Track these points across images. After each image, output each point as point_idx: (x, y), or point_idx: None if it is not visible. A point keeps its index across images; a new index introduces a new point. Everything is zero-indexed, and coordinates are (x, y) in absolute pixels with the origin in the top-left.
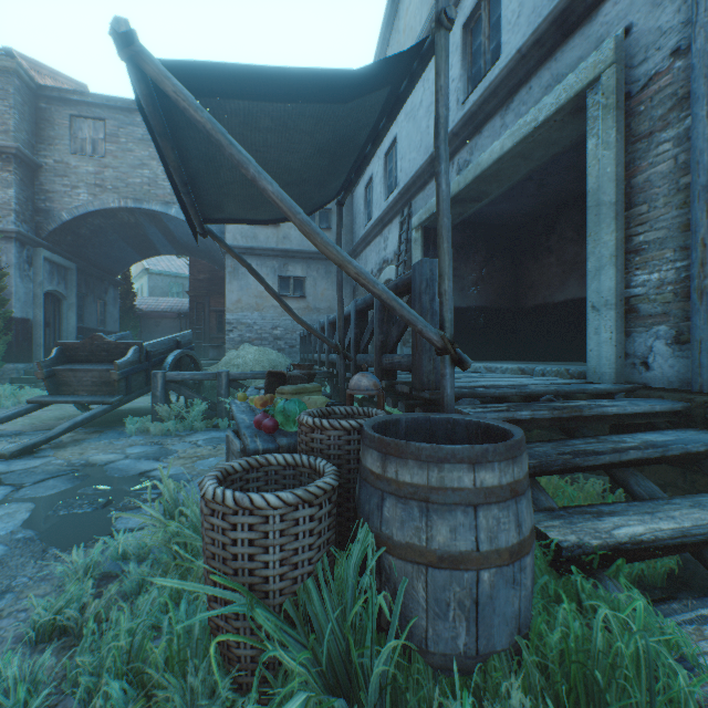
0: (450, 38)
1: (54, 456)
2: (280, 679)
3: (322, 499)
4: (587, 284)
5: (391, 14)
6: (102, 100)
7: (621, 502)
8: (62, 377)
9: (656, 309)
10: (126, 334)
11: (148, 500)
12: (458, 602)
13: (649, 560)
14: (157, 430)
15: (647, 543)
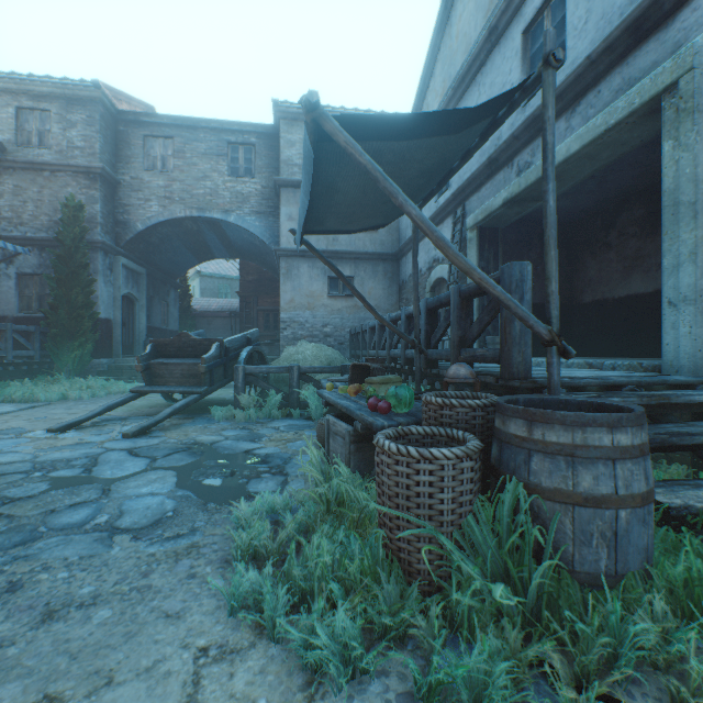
0: (509, 43)
1: (165, 436)
2: (454, 587)
3: (476, 456)
4: (663, 281)
5: (442, 21)
6: (171, 120)
7: None
8: (156, 370)
9: None
10: (201, 332)
11: (264, 472)
12: (600, 533)
13: None
14: (241, 417)
15: None
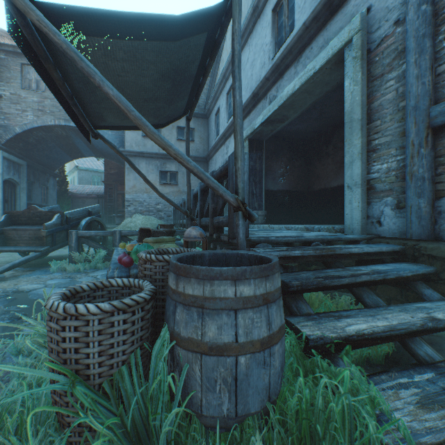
0: (265, 18)
1: None
2: (96, 439)
3: (135, 308)
4: (345, 172)
5: None
6: None
7: (355, 309)
8: (8, 234)
9: (385, 187)
10: (55, 207)
11: None
12: (223, 379)
13: (374, 347)
14: (71, 269)
15: (367, 335)
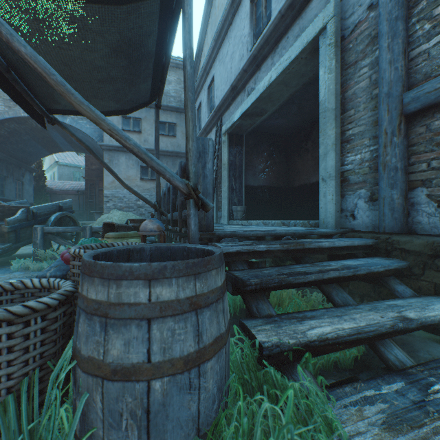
0: (243, 9)
1: None
2: None
3: (31, 317)
4: (319, 164)
5: None
6: None
7: (322, 309)
8: None
9: (359, 178)
10: (24, 201)
11: None
12: (131, 412)
13: (342, 350)
14: (35, 267)
15: (331, 340)
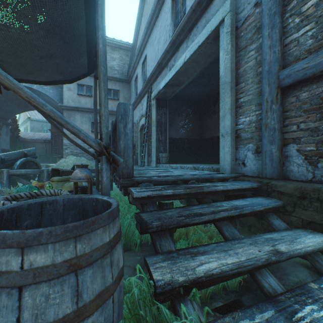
0: (167, 5)
1: None
2: None
3: None
4: (220, 124)
5: None
6: None
7: (214, 243)
8: None
9: (248, 135)
10: None
11: None
12: None
13: None
14: None
15: (216, 275)
